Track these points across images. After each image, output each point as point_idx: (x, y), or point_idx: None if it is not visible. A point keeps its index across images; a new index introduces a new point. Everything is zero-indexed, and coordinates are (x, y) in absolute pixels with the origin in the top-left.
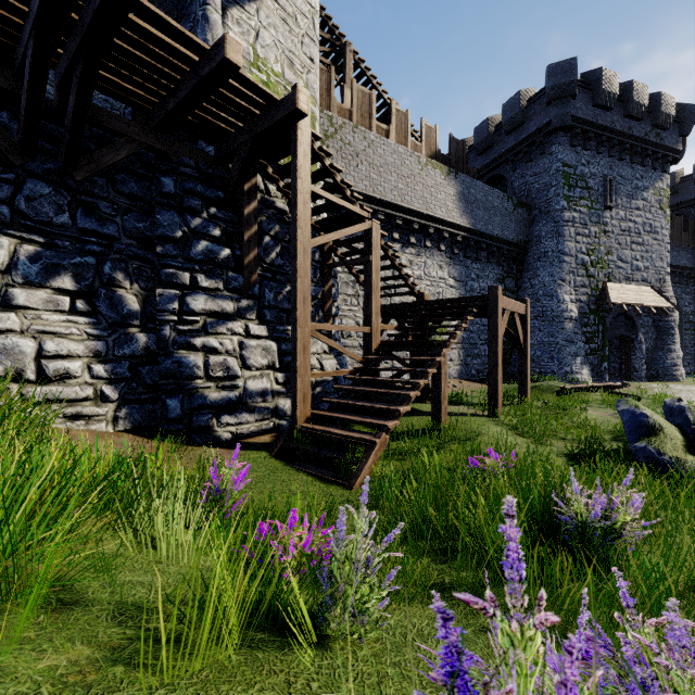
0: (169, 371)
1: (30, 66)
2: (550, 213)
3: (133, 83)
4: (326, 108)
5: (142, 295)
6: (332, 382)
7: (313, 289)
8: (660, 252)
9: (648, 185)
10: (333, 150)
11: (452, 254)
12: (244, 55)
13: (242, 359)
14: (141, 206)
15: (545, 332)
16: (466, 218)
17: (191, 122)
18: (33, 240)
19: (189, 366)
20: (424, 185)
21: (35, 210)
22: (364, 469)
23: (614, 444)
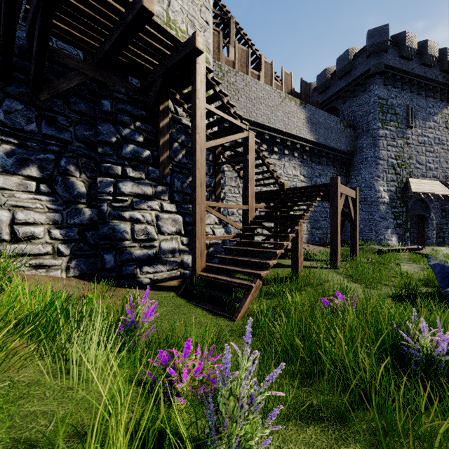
0: (106, 235)
1: (4, 14)
2: (369, 131)
3: (80, 31)
4: (217, 60)
5: (88, 182)
6: (221, 244)
7: (208, 180)
8: (446, 157)
9: (437, 111)
10: (222, 88)
11: (302, 159)
12: (160, 17)
13: (158, 227)
14: (88, 120)
15: (366, 212)
16: (312, 135)
17: (122, 61)
18: (9, 141)
19: (120, 231)
20: (283, 112)
21: (11, 120)
22: (244, 306)
23: (424, 289)
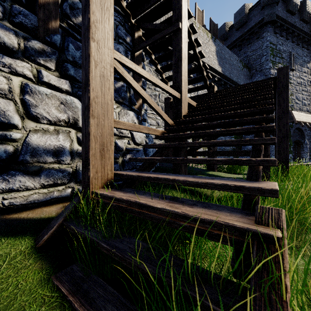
0: None
1: None
2: (262, 70)
3: None
4: None
5: None
6: (142, 152)
7: None
8: None
9: (309, 60)
10: None
11: None
12: None
13: (25, 106)
14: None
15: None
16: (220, 67)
17: None
18: None
19: None
20: None
21: None
22: None
23: None
